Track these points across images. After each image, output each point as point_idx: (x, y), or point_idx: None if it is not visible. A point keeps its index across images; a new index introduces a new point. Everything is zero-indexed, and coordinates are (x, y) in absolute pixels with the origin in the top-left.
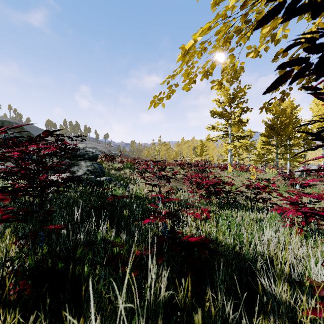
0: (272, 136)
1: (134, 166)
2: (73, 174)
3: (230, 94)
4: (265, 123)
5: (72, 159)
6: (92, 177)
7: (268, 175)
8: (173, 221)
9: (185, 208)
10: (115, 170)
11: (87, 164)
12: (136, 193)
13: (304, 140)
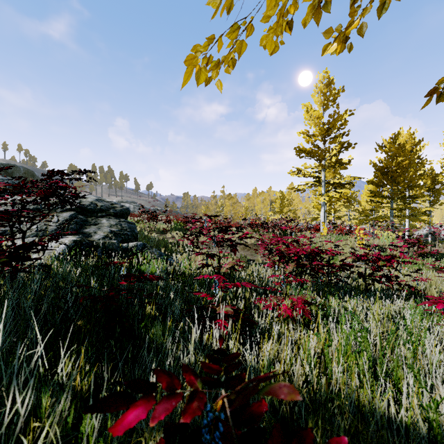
0: (384, 185)
1: (185, 226)
2: (83, 238)
3: (323, 123)
4: (374, 165)
5: (88, 215)
6: (113, 243)
7: (381, 240)
8: (241, 326)
9: (261, 294)
10: (159, 232)
11: (111, 223)
12: (184, 267)
13: (429, 191)
